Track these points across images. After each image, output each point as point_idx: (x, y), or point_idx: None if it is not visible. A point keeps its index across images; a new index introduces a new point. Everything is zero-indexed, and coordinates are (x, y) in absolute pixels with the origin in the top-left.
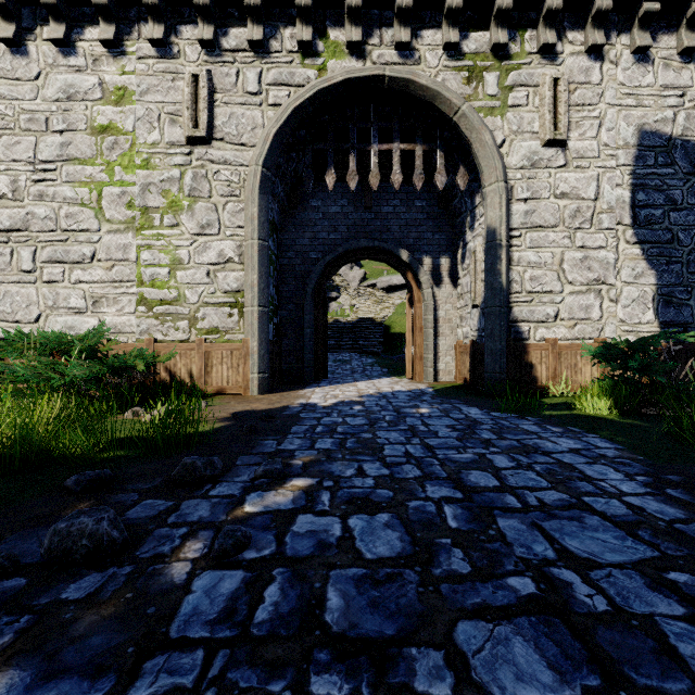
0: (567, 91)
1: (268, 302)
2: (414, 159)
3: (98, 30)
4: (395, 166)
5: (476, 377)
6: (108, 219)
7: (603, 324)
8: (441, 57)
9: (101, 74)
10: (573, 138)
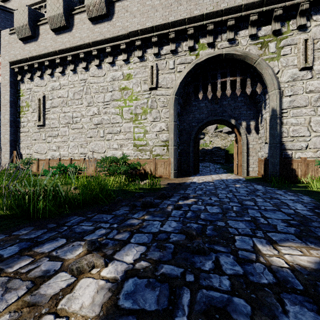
0: (312, 44)
1: (177, 144)
2: None
3: (121, 56)
4: (228, 87)
5: (266, 174)
6: (124, 118)
7: None
8: (248, 40)
9: (122, 70)
10: (316, 64)
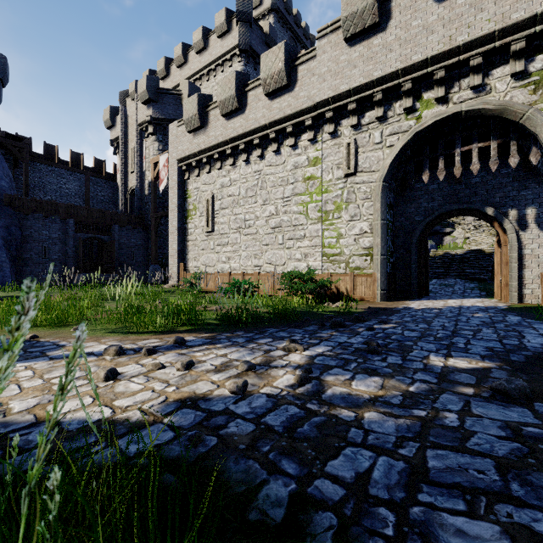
0: None
1: (386, 252)
2: None
3: (306, 135)
4: (474, 159)
5: None
6: (310, 218)
7: None
8: (509, 82)
9: (307, 154)
10: None
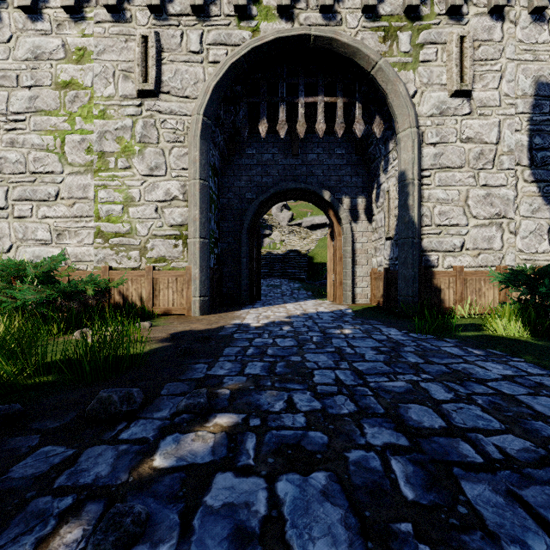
0: (472, 47)
1: (209, 234)
2: (335, 113)
3: None
4: (319, 116)
5: (389, 300)
6: (69, 163)
7: (503, 253)
8: (360, 18)
9: (64, 37)
10: (477, 89)
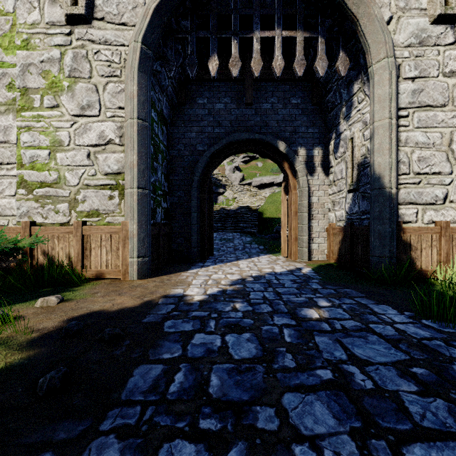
0: None
1: (150, 184)
2: (290, 59)
3: None
4: (277, 52)
5: (354, 258)
6: None
7: None
8: None
9: None
10: None
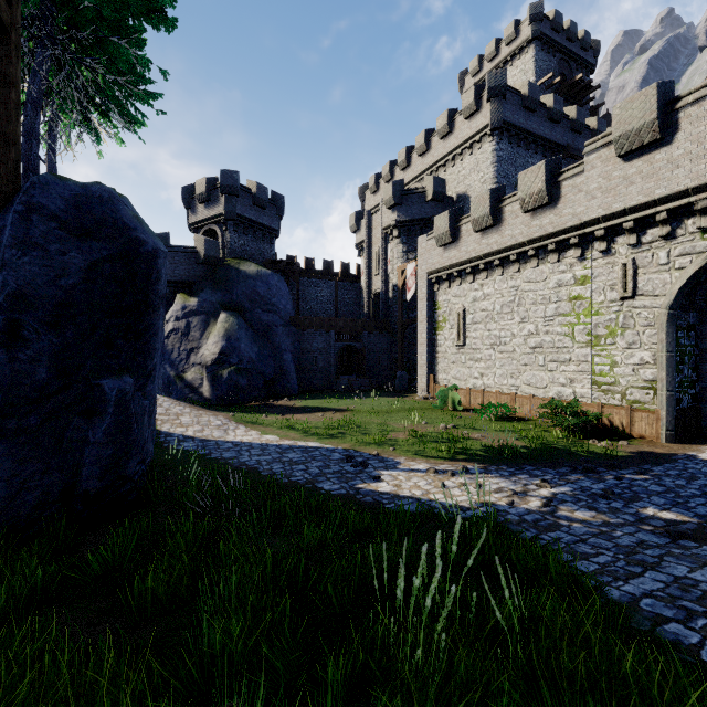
0: None
1: (675, 388)
2: None
3: (572, 251)
4: None
5: None
6: (577, 341)
7: None
8: None
9: (573, 272)
10: None
